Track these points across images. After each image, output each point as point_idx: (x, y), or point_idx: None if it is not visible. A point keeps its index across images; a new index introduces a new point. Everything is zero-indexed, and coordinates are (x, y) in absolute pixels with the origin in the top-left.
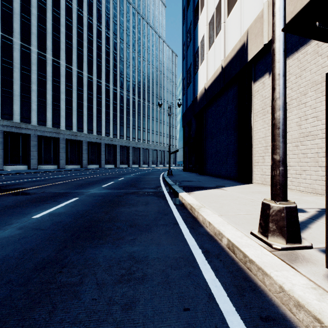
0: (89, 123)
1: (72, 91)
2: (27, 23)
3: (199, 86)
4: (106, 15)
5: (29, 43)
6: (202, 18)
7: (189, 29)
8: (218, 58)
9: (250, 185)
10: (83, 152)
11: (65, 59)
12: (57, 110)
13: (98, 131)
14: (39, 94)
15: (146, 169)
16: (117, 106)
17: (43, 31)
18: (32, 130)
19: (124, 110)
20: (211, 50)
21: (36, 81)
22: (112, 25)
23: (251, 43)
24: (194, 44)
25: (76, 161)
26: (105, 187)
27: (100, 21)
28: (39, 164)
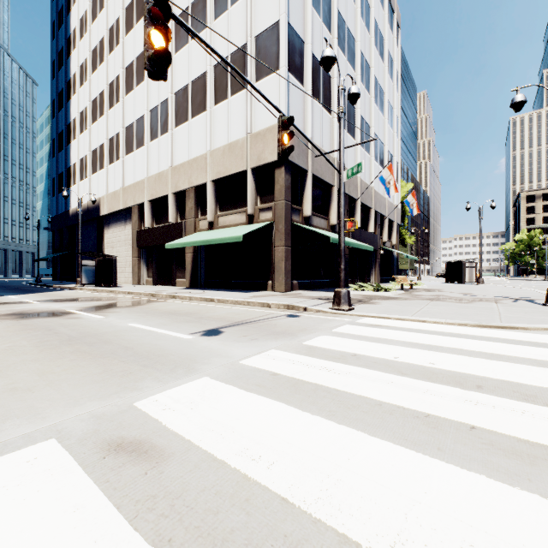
0: None
1: None
2: None
3: (72, 203)
4: None
5: None
6: (74, 146)
7: (61, 134)
8: (87, 195)
9: None
10: None
11: None
12: None
13: None
14: None
15: None
16: None
17: None
18: None
19: None
20: (82, 183)
21: None
22: None
23: (101, 207)
24: (67, 158)
25: None
26: None
27: None
28: None
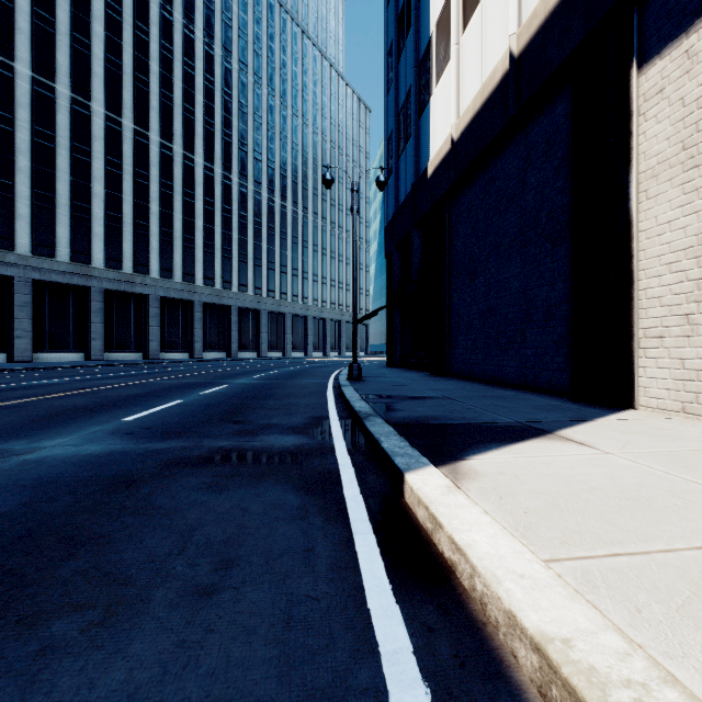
0: (164, 255)
1: (120, 178)
2: (4, 5)
3: (431, 143)
4: (205, 4)
5: (11, 55)
6: None
7: (403, 6)
8: (496, 39)
9: (639, 415)
10: (150, 322)
11: (104, 99)
12: (84, 220)
13: (185, 274)
14: (36, 179)
15: (298, 363)
16: (231, 216)
17: (46, 27)
18: (18, 267)
19: (248, 226)
20: (471, 28)
21: (29, 148)
22: (220, 29)
23: None
24: (418, 37)
25: (133, 344)
26: (126, 426)
27: (190, 17)
28: (36, 351)
